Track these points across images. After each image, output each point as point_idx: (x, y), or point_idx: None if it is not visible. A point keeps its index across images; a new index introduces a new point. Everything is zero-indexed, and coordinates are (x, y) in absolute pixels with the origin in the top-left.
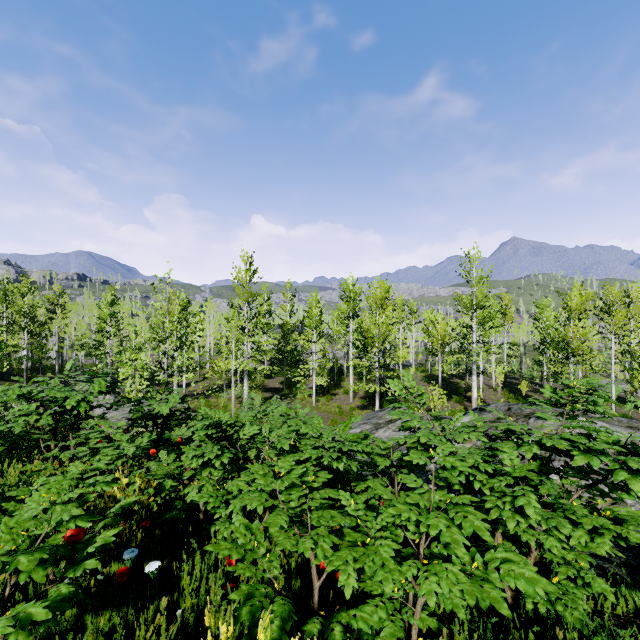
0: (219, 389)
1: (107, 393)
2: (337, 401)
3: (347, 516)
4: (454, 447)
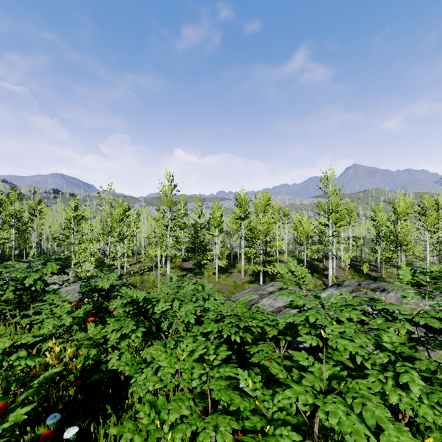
0: (150, 269)
1: (58, 274)
2: (233, 277)
3: (245, 397)
4: (340, 326)
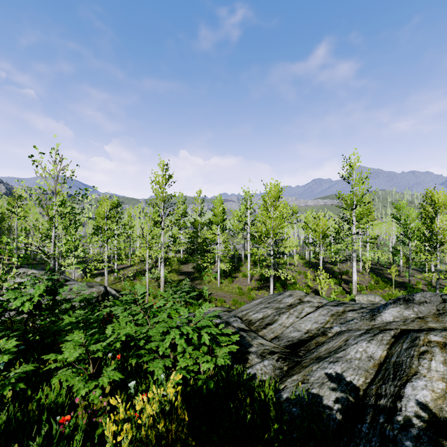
0: (144, 273)
1: None
2: (237, 283)
3: None
4: None
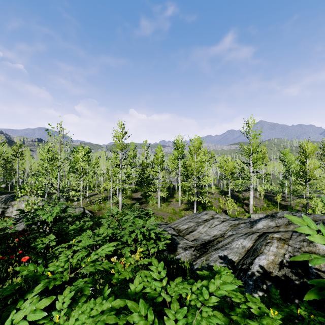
0: (107, 198)
1: None
2: (172, 205)
3: None
4: None
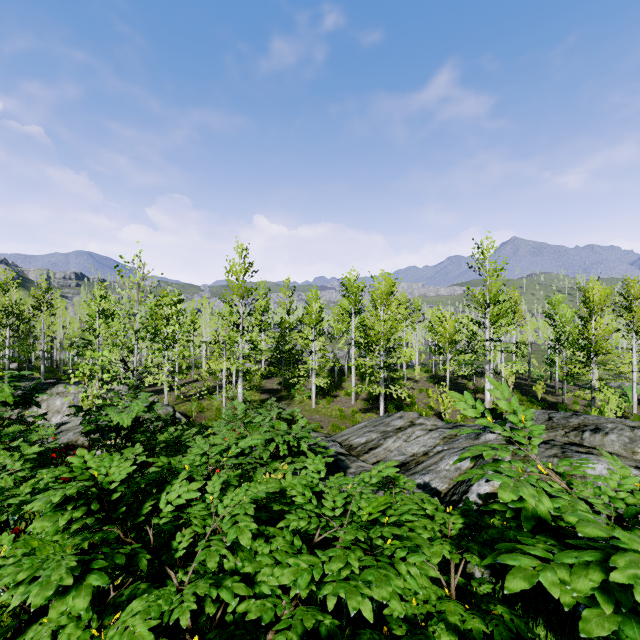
0: (214, 390)
1: (19, 404)
2: (338, 403)
3: None
4: None
